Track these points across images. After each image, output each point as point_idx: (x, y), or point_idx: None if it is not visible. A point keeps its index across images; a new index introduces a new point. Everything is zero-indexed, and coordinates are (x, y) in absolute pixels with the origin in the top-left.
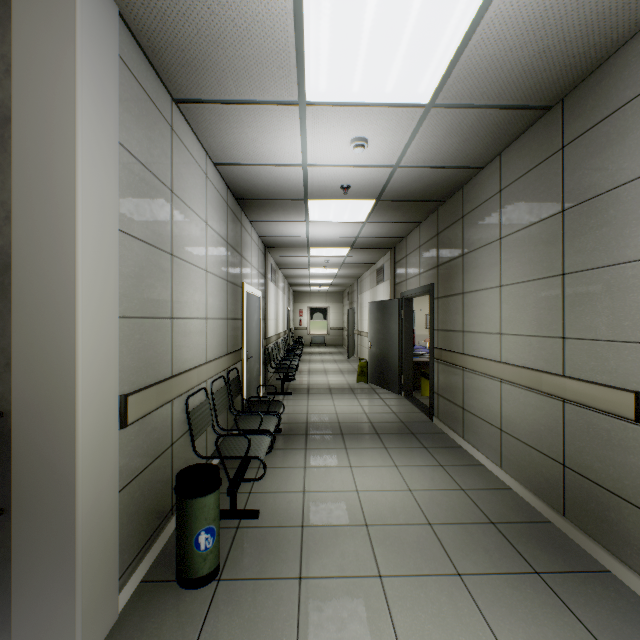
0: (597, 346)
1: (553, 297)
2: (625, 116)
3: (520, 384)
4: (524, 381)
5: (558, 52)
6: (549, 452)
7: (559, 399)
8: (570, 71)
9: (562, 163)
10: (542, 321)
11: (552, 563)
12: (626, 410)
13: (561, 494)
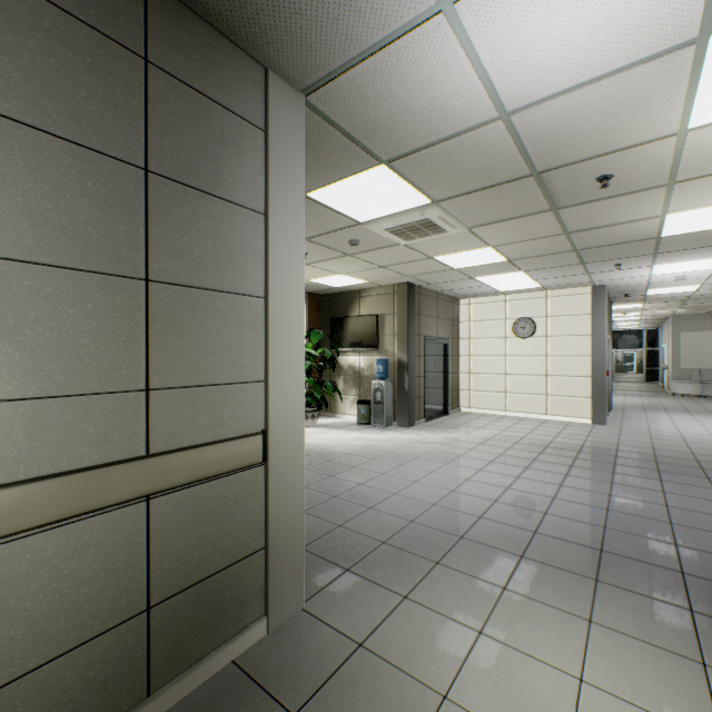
0: (210, 393)
1: (124, 316)
2: (243, 132)
3: (21, 529)
4: (41, 512)
5: (280, 4)
6: (112, 618)
7: (140, 500)
8: (228, 5)
9: (147, 87)
10: (89, 361)
11: (260, 706)
12: (256, 455)
13: (145, 664)
